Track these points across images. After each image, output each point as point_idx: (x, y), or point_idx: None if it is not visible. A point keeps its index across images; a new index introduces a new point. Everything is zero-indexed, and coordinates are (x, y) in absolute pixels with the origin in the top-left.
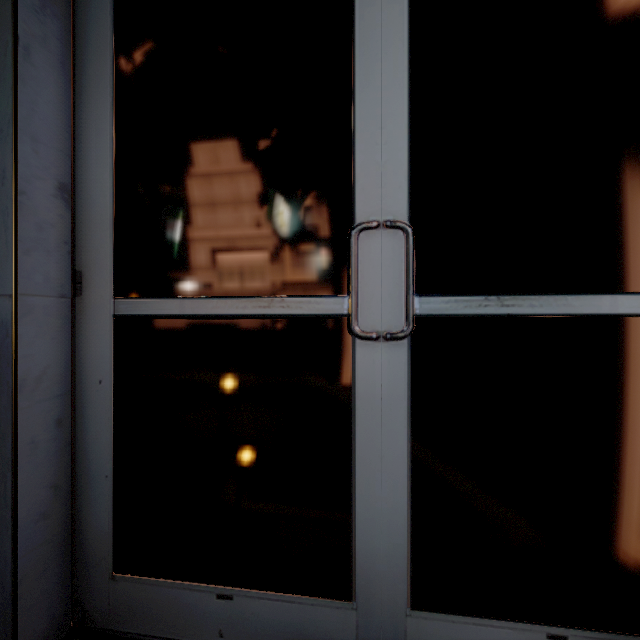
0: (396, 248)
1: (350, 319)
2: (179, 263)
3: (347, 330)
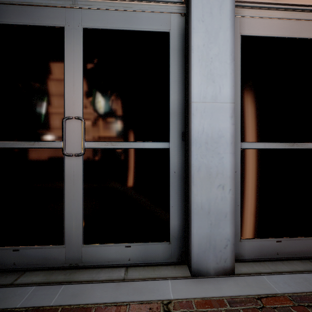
0: (79, 126)
1: (63, 149)
2: None
3: (62, 153)
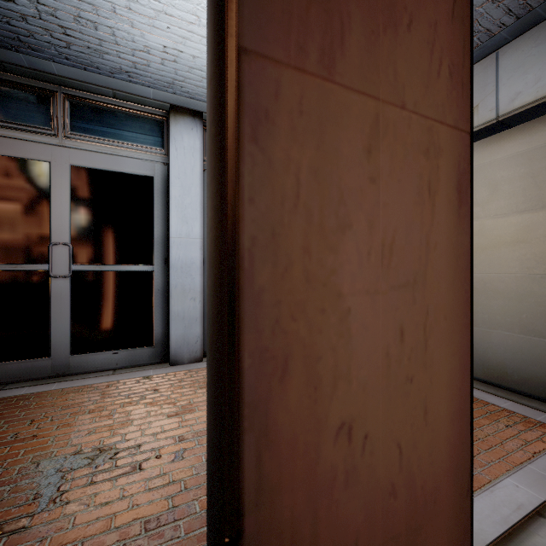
0: (66, 251)
1: (49, 271)
2: None
3: (48, 275)
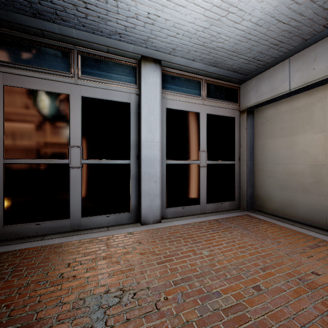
0: (79, 151)
1: (69, 164)
2: (25, 151)
3: (68, 166)
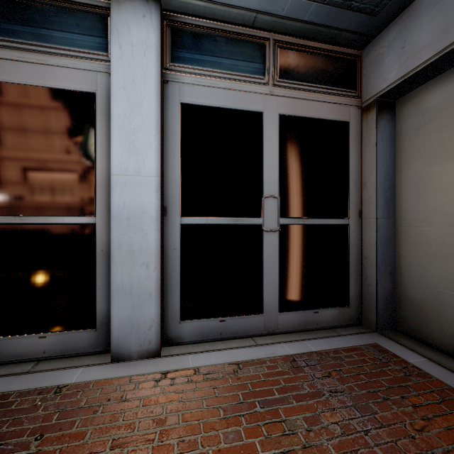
0: None
1: None
2: None
3: None
